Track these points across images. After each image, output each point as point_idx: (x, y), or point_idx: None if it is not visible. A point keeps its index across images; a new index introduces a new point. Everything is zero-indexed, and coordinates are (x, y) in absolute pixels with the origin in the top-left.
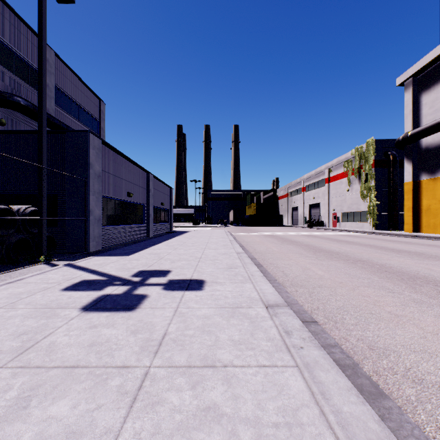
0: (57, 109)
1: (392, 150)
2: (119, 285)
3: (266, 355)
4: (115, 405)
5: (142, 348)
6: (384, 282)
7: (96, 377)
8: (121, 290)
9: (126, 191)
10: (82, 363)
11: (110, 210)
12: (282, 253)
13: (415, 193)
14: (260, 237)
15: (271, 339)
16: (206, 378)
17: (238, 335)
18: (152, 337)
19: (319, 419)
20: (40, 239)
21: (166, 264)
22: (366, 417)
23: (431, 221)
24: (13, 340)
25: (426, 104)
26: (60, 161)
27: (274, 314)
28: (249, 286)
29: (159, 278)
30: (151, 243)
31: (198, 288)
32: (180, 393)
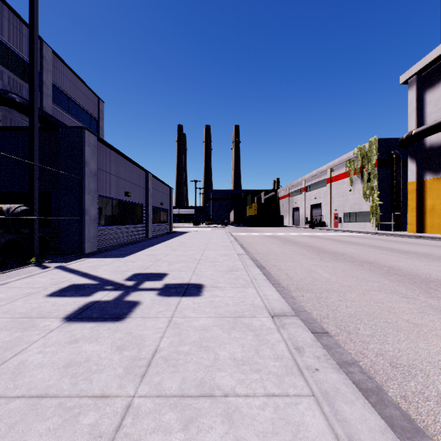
0: (54, 107)
1: (395, 150)
2: (111, 290)
3: (275, 379)
4: None
5: (127, 369)
6: (396, 286)
7: (66, 411)
8: (111, 296)
9: (123, 190)
10: (52, 391)
11: (107, 209)
12: (284, 254)
13: (419, 193)
14: (262, 238)
15: (280, 358)
16: (202, 413)
17: (240, 353)
18: (140, 355)
19: None
20: (32, 240)
21: (163, 266)
22: None
23: (435, 221)
24: None
25: (430, 102)
26: (54, 159)
27: (281, 325)
28: (251, 291)
29: (154, 281)
30: (149, 244)
31: (196, 293)
32: (168, 436)
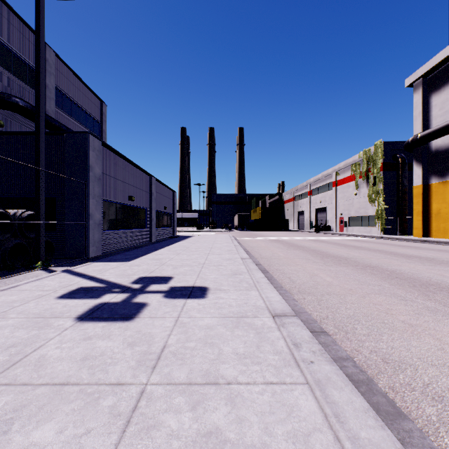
0: (57, 111)
1: (400, 153)
2: (118, 293)
3: (273, 370)
4: (106, 429)
5: (139, 362)
6: (396, 289)
7: (87, 396)
8: (119, 298)
9: (127, 194)
10: (72, 379)
11: (111, 214)
12: (288, 258)
13: (425, 197)
14: (266, 242)
15: (279, 353)
16: (208, 397)
17: (243, 348)
18: (150, 350)
19: (334, 446)
20: (38, 244)
21: (167, 270)
22: (386, 445)
23: (441, 226)
24: (0, 353)
25: (436, 105)
26: (59, 164)
27: (281, 324)
28: (254, 293)
29: (160, 285)
30: (153, 248)
31: (201, 296)
32: (179, 415)
